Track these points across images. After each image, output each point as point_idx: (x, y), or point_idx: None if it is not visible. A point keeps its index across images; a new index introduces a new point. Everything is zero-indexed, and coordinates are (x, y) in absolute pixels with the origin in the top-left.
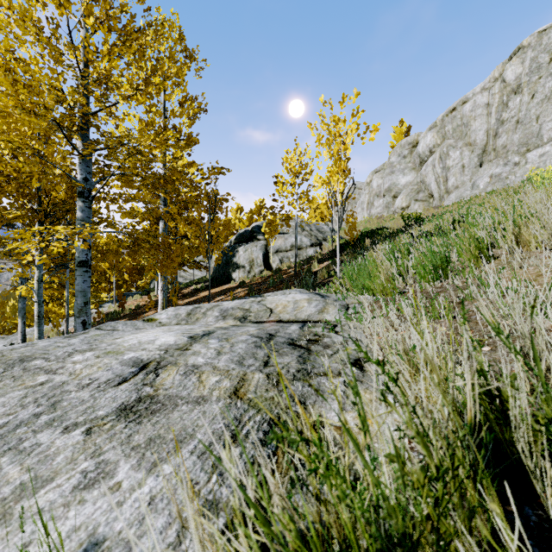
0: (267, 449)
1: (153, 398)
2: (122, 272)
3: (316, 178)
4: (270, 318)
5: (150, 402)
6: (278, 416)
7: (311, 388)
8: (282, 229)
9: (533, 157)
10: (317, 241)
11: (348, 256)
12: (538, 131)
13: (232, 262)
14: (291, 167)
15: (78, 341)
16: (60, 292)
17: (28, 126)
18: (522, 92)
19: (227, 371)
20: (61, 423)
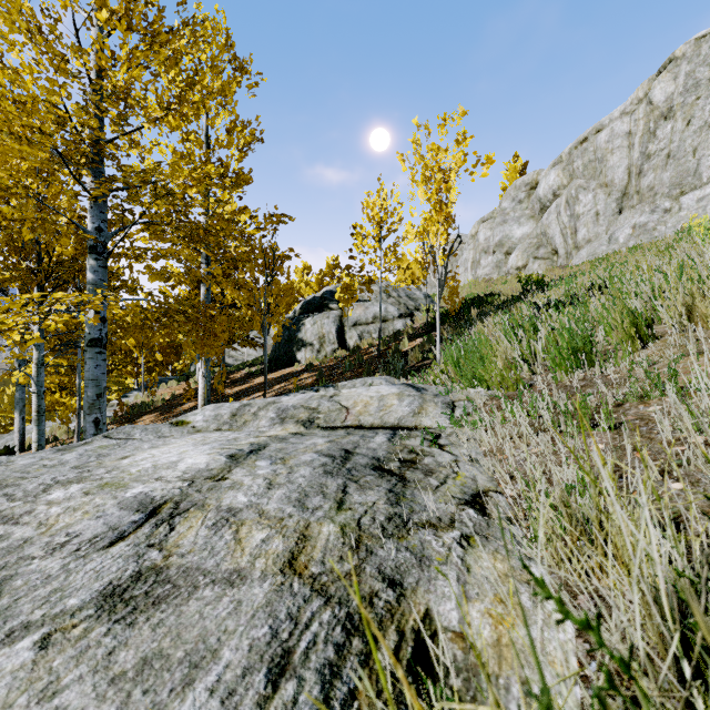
0: (342, 686)
1: (161, 572)
2: (154, 350)
3: (409, 227)
4: (346, 422)
5: (154, 580)
6: (359, 611)
7: (411, 553)
8: (362, 296)
9: (689, 202)
10: (408, 311)
11: (449, 331)
12: (696, 168)
13: (296, 338)
14: (373, 214)
15: (75, 456)
16: (71, 378)
17: (19, 157)
18: (674, 117)
19: (280, 520)
20: (4, 622)
